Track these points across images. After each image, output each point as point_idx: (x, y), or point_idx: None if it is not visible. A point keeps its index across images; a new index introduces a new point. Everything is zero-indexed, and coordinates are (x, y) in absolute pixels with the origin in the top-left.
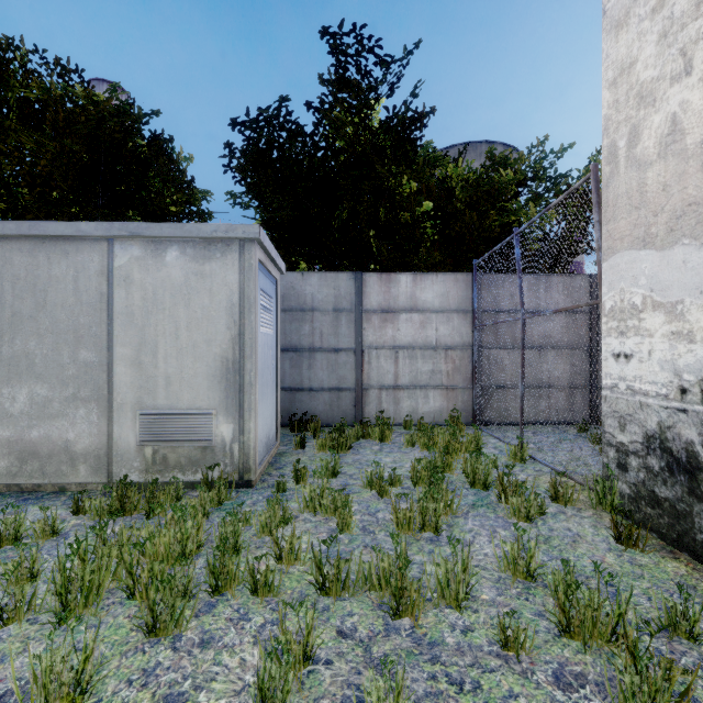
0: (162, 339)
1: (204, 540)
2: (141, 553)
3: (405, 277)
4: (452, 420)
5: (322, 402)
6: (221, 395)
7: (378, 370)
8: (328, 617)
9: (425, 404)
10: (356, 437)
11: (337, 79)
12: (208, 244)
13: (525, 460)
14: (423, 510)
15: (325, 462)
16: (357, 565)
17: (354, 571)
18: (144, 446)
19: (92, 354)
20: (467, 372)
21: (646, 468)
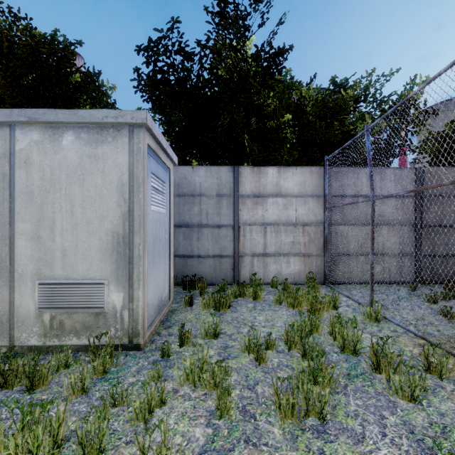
0: (58, 216)
1: (58, 449)
2: None
3: (272, 170)
4: (309, 280)
5: (208, 266)
6: (112, 267)
7: (251, 242)
8: None
9: (287, 268)
10: (234, 296)
11: (219, 11)
12: (100, 129)
13: (379, 320)
14: (307, 394)
15: (207, 325)
16: None
17: None
18: (42, 313)
19: None
20: (319, 243)
21: None
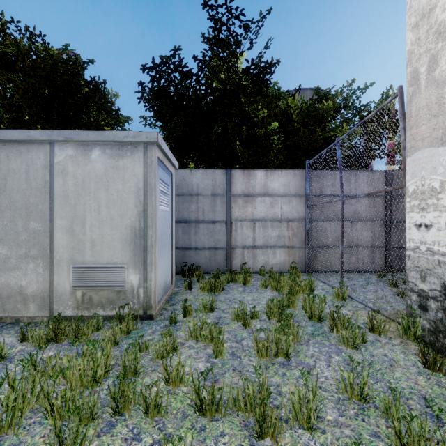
0: (88, 214)
1: (110, 368)
2: (62, 376)
3: (260, 172)
4: (292, 269)
5: (204, 257)
6: (130, 254)
7: (242, 235)
8: (205, 438)
9: (273, 258)
10: (227, 281)
11: (214, 37)
12: (121, 146)
13: (345, 299)
14: (277, 341)
15: (205, 301)
16: (228, 386)
17: (225, 392)
18: (76, 290)
19: (39, 224)
20: (302, 237)
21: (443, 310)
